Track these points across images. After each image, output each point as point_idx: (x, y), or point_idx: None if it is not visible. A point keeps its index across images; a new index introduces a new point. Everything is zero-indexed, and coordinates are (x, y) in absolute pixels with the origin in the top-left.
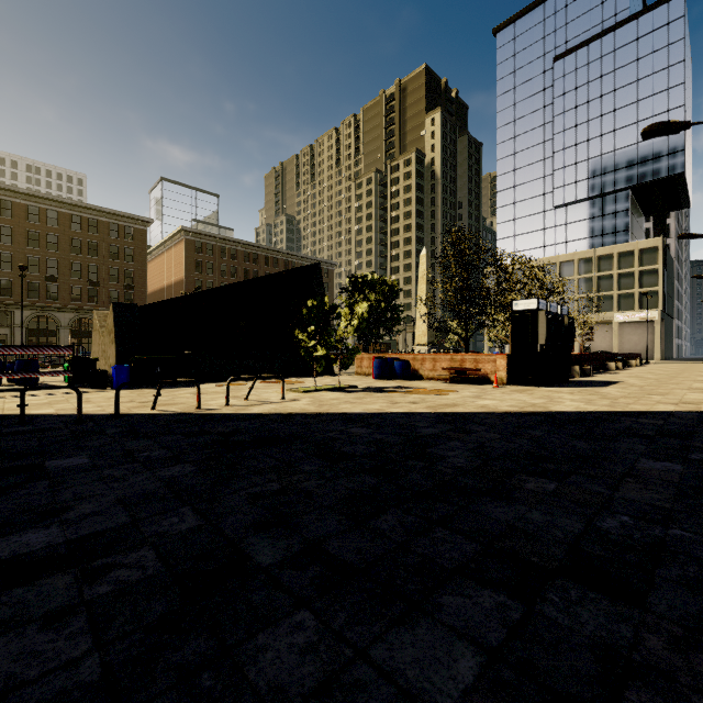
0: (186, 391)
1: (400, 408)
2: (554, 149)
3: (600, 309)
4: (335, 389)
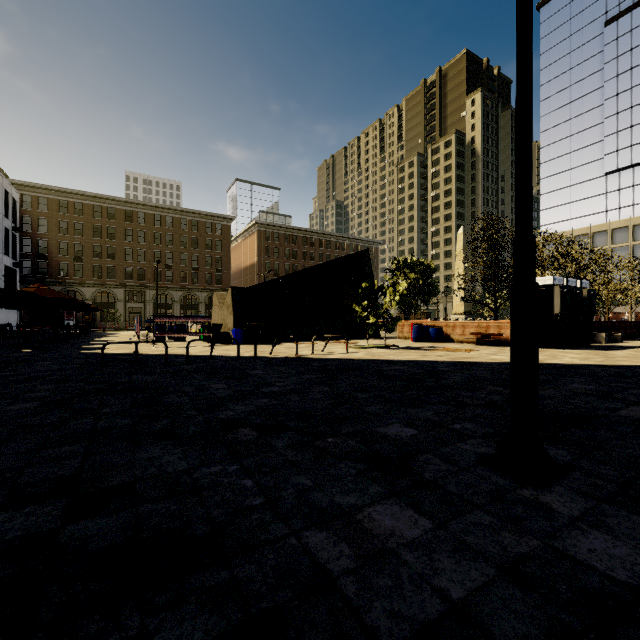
0: (280, 346)
1: (428, 358)
2: (605, 115)
3: None
4: (382, 347)
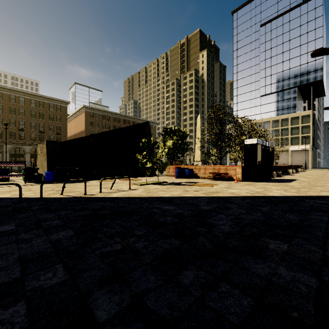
0: (81, 184)
1: (189, 194)
2: (260, 68)
3: (283, 144)
4: (156, 183)
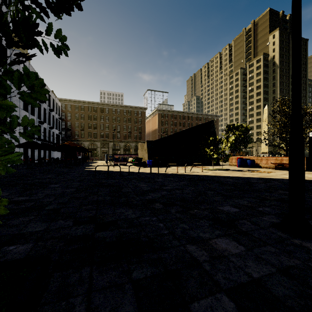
0: (169, 168)
1: (246, 176)
2: None
3: None
4: (220, 169)
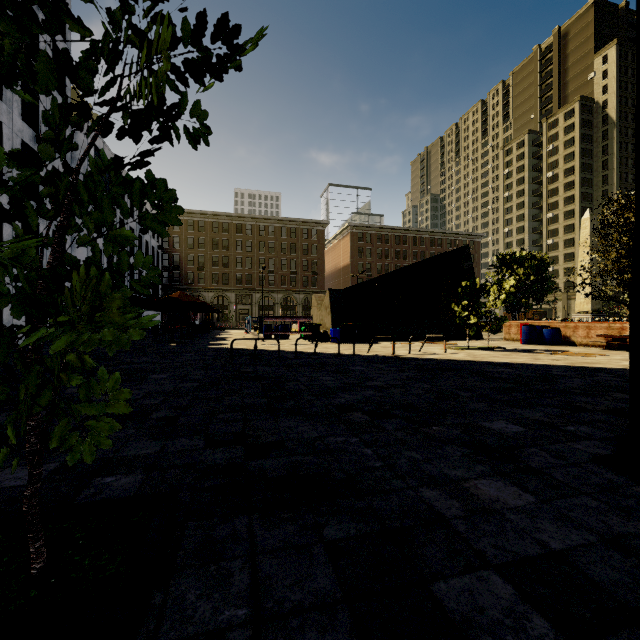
0: (375, 346)
1: (541, 362)
2: None
3: None
4: (485, 349)
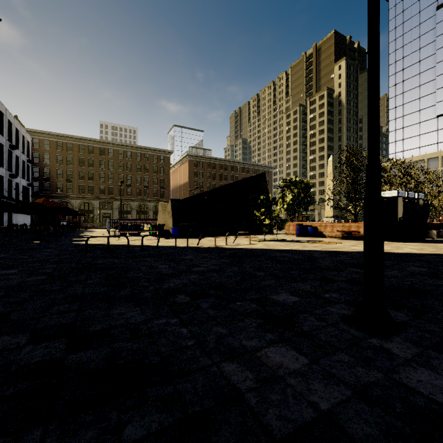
0: (204, 240)
1: (307, 248)
2: (436, 74)
3: None
4: (274, 240)
